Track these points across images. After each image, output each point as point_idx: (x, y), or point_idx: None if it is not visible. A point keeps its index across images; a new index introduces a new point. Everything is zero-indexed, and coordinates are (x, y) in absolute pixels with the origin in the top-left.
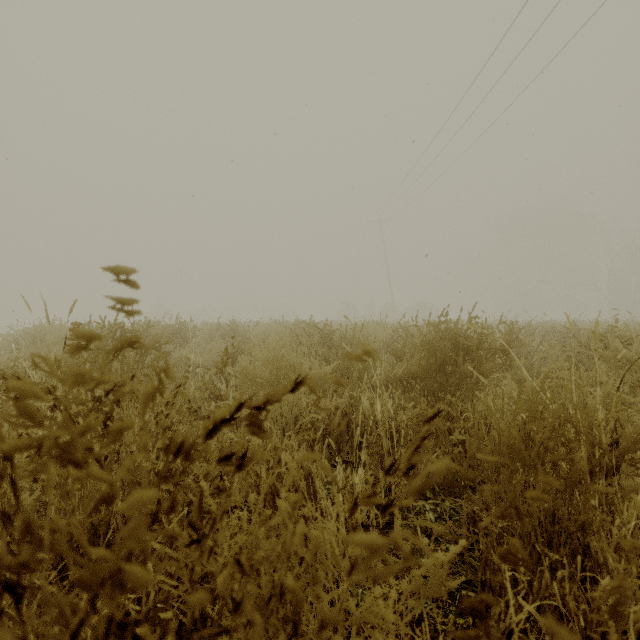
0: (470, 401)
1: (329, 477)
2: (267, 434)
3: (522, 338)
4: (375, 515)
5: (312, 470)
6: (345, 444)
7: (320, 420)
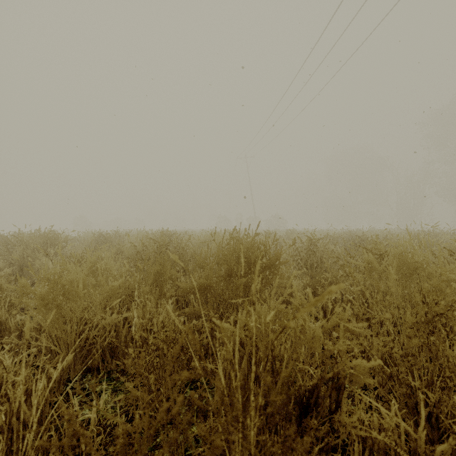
0: (254, 308)
1: (53, 417)
2: (18, 361)
3: (317, 247)
4: (105, 454)
5: (3, 424)
6: (129, 356)
7: (99, 336)
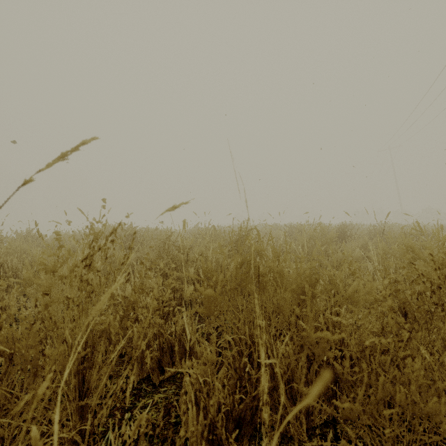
0: None
1: None
2: None
3: None
4: None
5: None
6: None
7: None
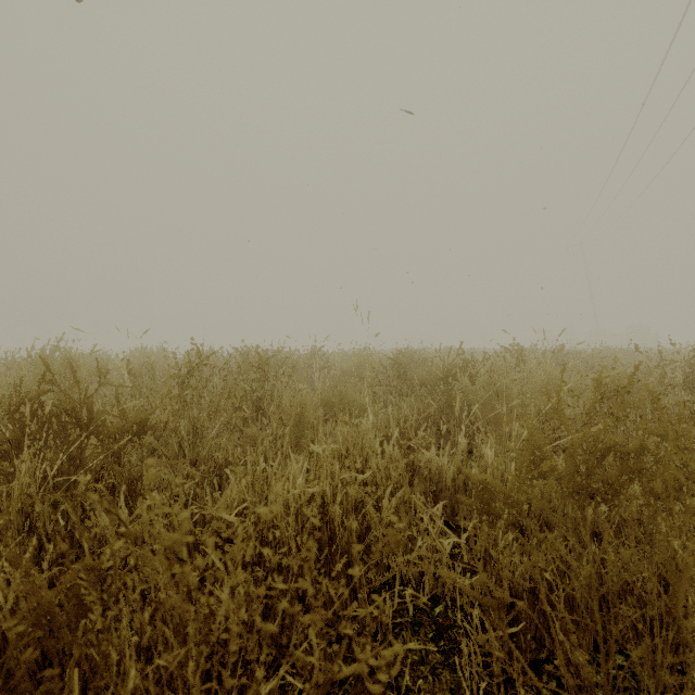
0: None
1: None
2: None
3: None
4: None
5: None
6: None
7: None
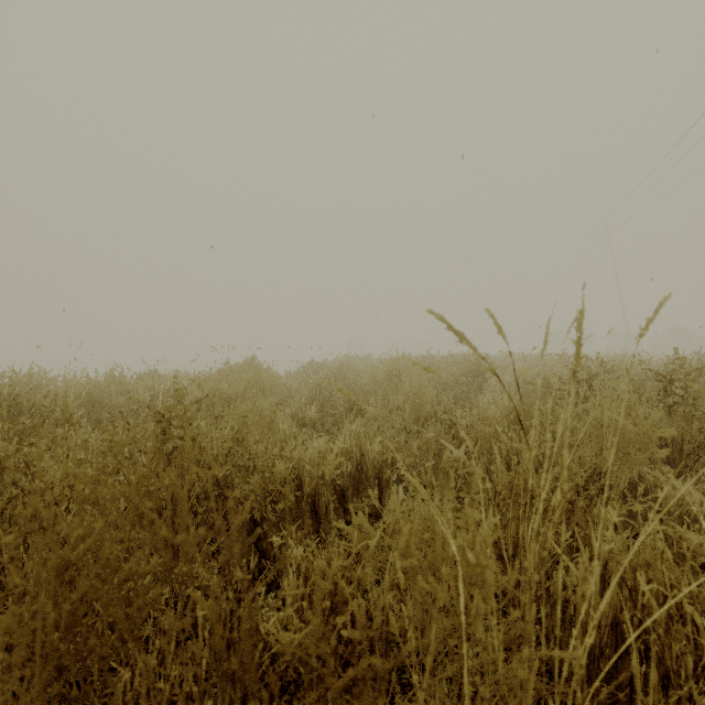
0: None
1: None
2: None
3: None
4: None
5: None
6: None
7: None
